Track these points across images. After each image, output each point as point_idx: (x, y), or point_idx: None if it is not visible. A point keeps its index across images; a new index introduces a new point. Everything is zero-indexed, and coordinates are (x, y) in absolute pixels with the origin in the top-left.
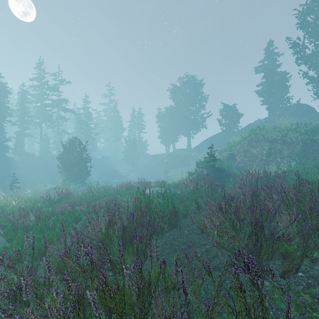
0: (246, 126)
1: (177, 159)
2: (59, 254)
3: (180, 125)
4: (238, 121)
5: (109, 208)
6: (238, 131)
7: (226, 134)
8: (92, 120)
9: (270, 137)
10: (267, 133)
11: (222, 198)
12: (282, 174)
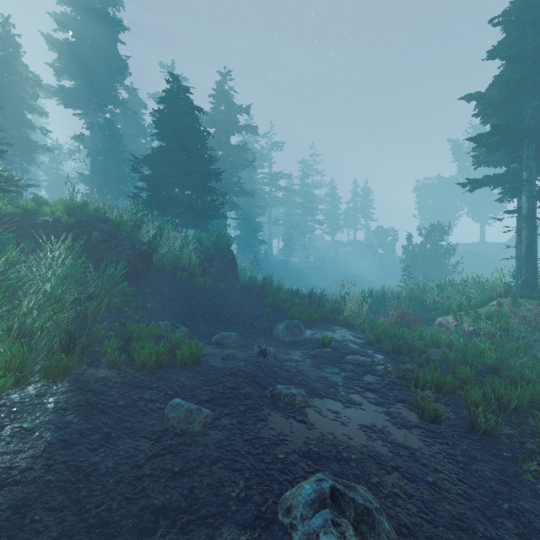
0: None
1: (478, 258)
2: None
3: (467, 205)
4: None
5: None
6: None
7: None
8: (312, 202)
9: None
10: None
11: None
12: None
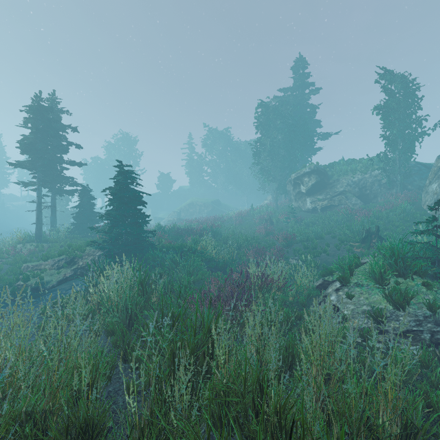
0: (176, 191)
1: None
2: (197, 222)
3: None
4: (171, 187)
5: (189, 221)
6: (171, 194)
7: (163, 196)
8: None
9: (199, 203)
10: (197, 201)
11: (207, 218)
12: (213, 215)
